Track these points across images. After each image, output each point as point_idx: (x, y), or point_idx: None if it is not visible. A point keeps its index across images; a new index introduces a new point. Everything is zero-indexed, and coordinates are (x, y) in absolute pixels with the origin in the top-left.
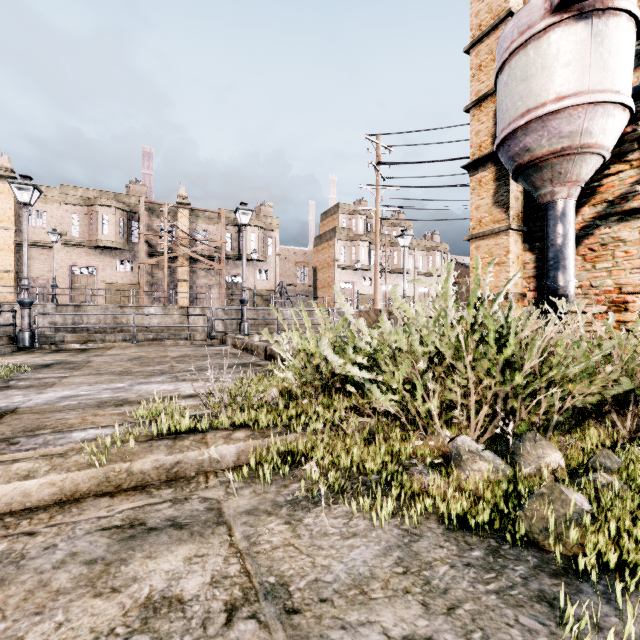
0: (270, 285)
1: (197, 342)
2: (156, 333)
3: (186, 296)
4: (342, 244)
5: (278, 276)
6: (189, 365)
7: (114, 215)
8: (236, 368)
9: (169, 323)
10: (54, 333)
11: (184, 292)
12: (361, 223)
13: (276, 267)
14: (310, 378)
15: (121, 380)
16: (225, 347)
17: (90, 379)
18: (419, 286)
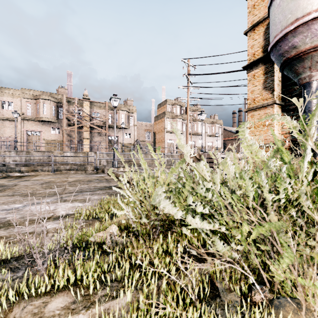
0: (131, 141)
1: (88, 171)
2: (70, 166)
3: (87, 146)
4: (168, 120)
5: (135, 136)
6: (75, 188)
7: (49, 104)
8: (104, 190)
9: (77, 161)
10: (15, 166)
11: (85, 144)
12: (178, 109)
13: (134, 132)
14: (146, 220)
15: (22, 201)
16: (103, 175)
17: (1, 200)
18: (207, 142)
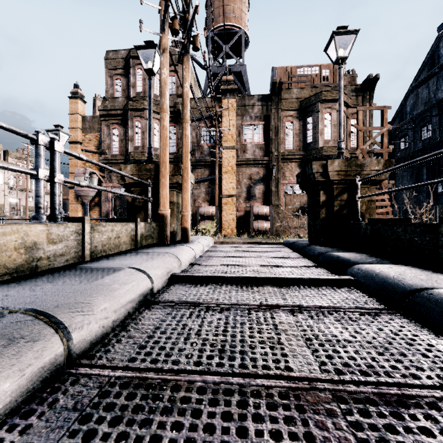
0: None
1: None
2: None
3: None
4: None
5: None
6: None
7: None
8: None
9: None
10: None
11: None
12: None
13: None
14: None
15: None
16: None
17: None
18: None
